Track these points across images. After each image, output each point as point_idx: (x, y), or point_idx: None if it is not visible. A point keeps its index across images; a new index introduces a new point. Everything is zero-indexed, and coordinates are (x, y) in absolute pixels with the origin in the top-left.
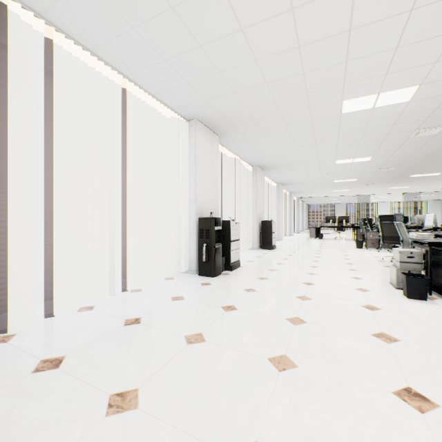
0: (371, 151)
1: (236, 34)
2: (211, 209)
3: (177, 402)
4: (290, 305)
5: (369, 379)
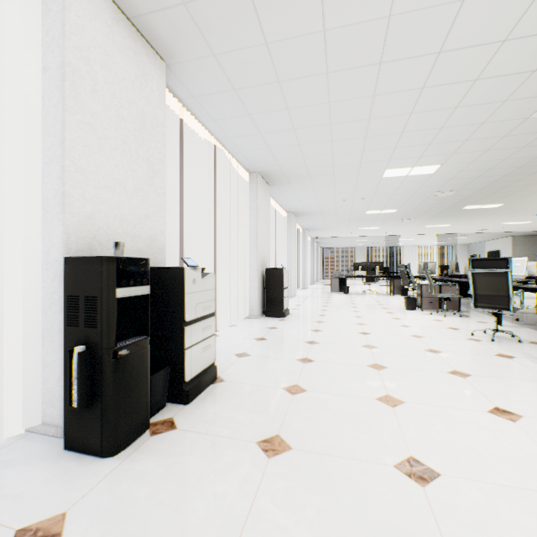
0: (448, 151)
1: None
2: (138, 238)
3: None
4: None
5: None
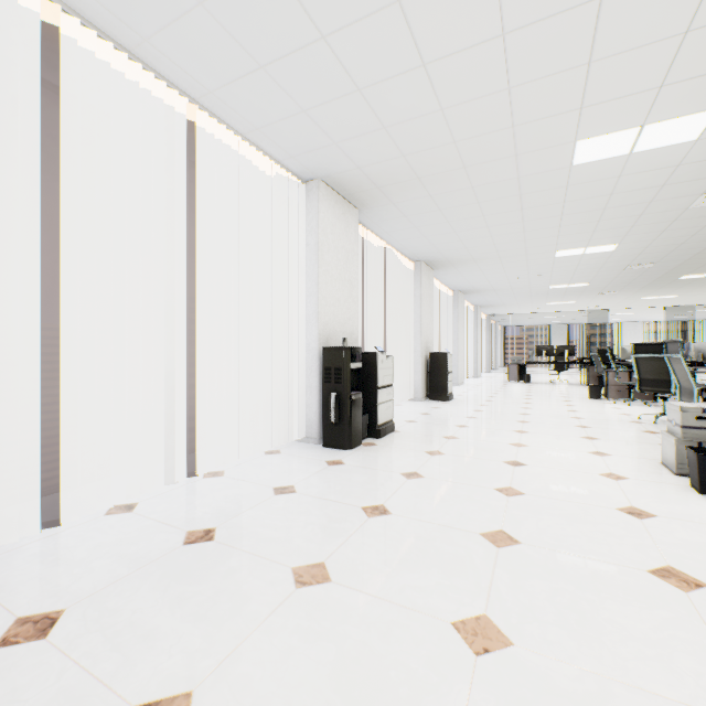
0: (619, 234)
1: (388, 10)
2: (345, 333)
3: None
4: (486, 506)
5: (665, 679)
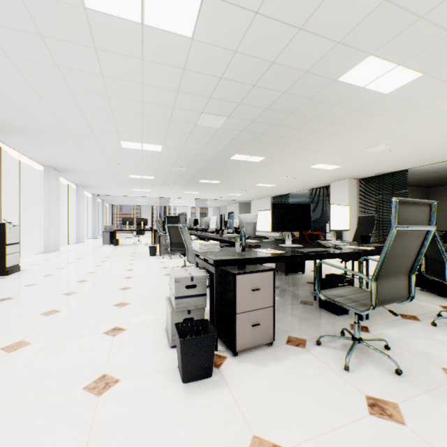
0: (161, 136)
1: None
2: None
3: None
4: None
5: None
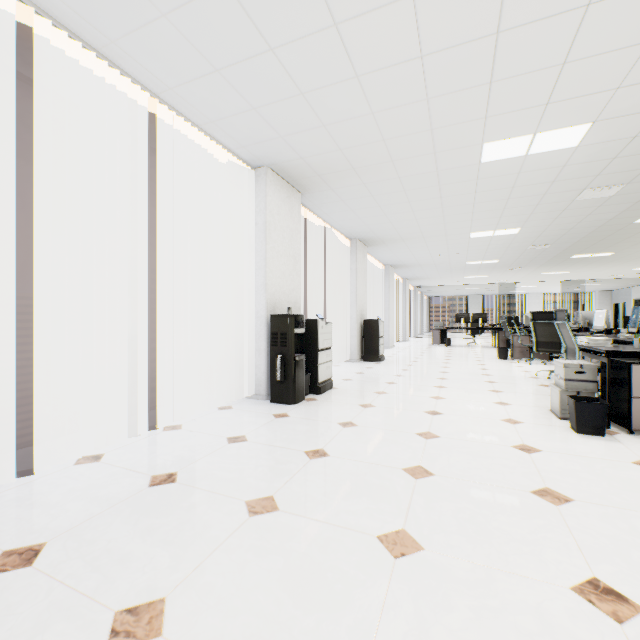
0: (521, 220)
1: (327, 31)
2: (290, 302)
3: (230, 621)
4: (408, 447)
5: (535, 567)
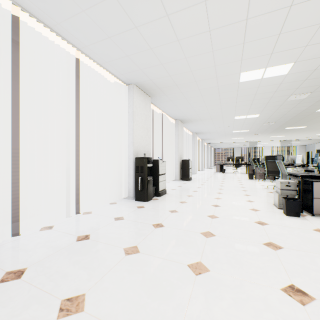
0: (259, 110)
1: (163, 18)
2: (145, 151)
3: (116, 304)
4: (203, 222)
5: (263, 279)
